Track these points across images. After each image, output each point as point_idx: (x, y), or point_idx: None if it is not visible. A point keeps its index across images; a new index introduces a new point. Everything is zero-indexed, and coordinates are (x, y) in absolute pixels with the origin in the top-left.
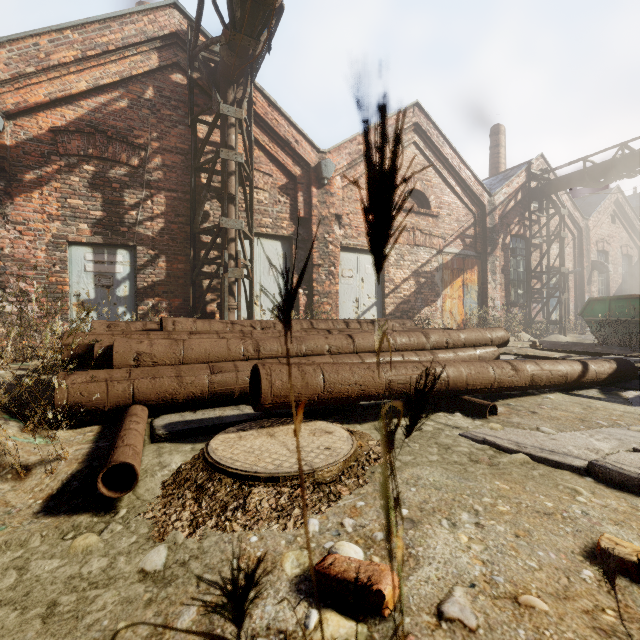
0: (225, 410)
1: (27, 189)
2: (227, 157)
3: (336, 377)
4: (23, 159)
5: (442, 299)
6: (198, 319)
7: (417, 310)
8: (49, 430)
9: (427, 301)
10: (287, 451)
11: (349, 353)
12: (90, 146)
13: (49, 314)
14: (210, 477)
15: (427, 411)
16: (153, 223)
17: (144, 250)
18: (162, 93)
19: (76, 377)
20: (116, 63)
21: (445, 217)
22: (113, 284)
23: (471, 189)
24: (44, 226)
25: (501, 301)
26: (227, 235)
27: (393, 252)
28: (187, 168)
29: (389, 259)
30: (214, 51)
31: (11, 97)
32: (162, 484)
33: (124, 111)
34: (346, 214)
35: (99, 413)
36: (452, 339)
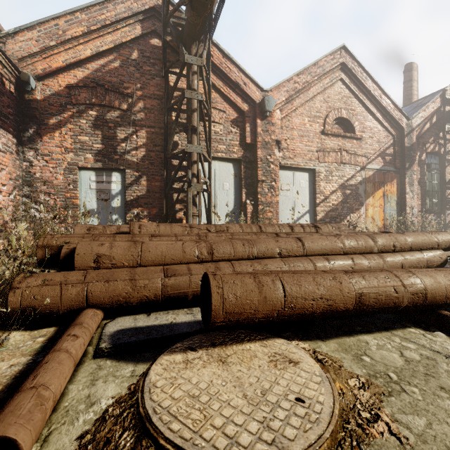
0: (178, 314)
1: (51, 130)
2: (190, 96)
3: (298, 290)
4: (48, 109)
5: (365, 207)
6: (161, 223)
7: (343, 216)
8: (7, 331)
9: (352, 209)
10: (243, 401)
11: (299, 256)
12: (93, 97)
13: (65, 220)
14: (134, 449)
15: (394, 324)
16: (137, 152)
17: (131, 172)
18: (144, 54)
19: (32, 280)
20: (111, 34)
21: (367, 139)
22: (109, 198)
23: (391, 115)
24: (62, 156)
25: (418, 208)
26: (191, 158)
27: (323, 169)
28: (162, 109)
29: (320, 175)
30: (181, 18)
31: (40, 64)
32: (78, 440)
33: (117, 69)
34: (284, 140)
35: (55, 315)
36: (399, 243)
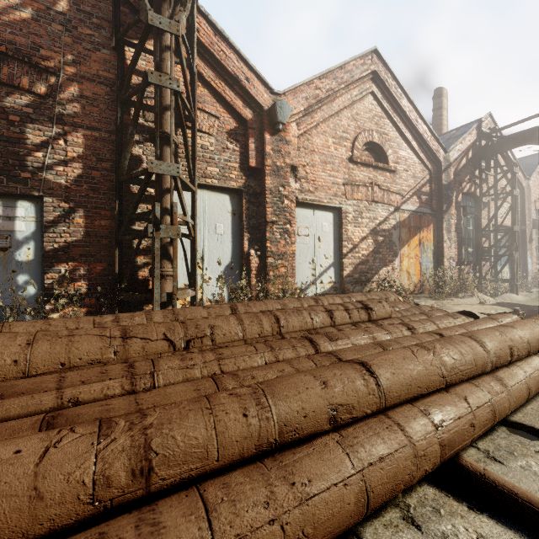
0: None
1: None
2: (158, 82)
3: None
4: None
5: (399, 258)
6: (43, 334)
7: (375, 271)
8: None
9: (385, 261)
10: None
11: (371, 413)
12: None
13: None
14: None
15: None
16: (67, 168)
17: (54, 202)
18: (80, 7)
19: None
20: None
21: (402, 173)
22: (11, 245)
23: (427, 144)
24: None
25: (455, 260)
26: (161, 184)
27: (351, 209)
28: (113, 102)
29: (347, 216)
30: None
31: None
32: None
33: (26, 23)
34: (302, 166)
35: None
36: (516, 347)
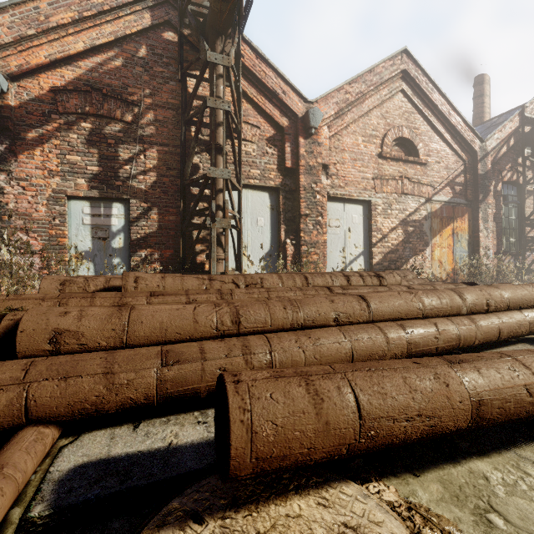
0: (183, 424)
1: (30, 147)
2: (214, 105)
3: (382, 404)
4: (26, 118)
5: (431, 248)
6: (168, 274)
7: (405, 259)
8: None
9: (415, 250)
10: None
11: (363, 322)
12: (87, 104)
13: (49, 265)
14: None
15: (514, 435)
16: (146, 177)
17: (137, 203)
18: (154, 51)
19: None
20: (111, 23)
21: (434, 165)
22: (109, 236)
23: (461, 135)
24: (45, 182)
25: (493, 250)
26: (215, 186)
27: (380, 201)
28: (178, 123)
29: (376, 208)
30: (203, 6)
31: (15, 60)
32: None
33: (119, 70)
34: (333, 164)
35: None
36: (494, 300)
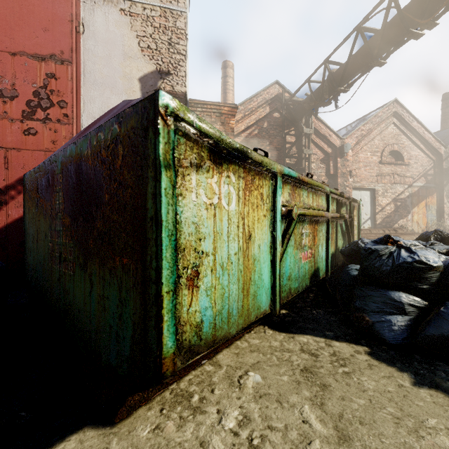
0: None
1: None
2: (306, 152)
3: None
4: None
5: (411, 214)
6: None
7: (395, 221)
8: None
9: (401, 216)
10: None
11: None
12: None
13: None
14: None
15: None
16: None
17: None
18: (270, 123)
19: None
20: (254, 115)
21: (413, 164)
22: None
23: (432, 145)
24: None
25: None
26: None
27: (380, 188)
28: (280, 156)
29: (378, 192)
30: (293, 100)
31: None
32: None
33: (256, 135)
34: (354, 169)
35: None
36: None
